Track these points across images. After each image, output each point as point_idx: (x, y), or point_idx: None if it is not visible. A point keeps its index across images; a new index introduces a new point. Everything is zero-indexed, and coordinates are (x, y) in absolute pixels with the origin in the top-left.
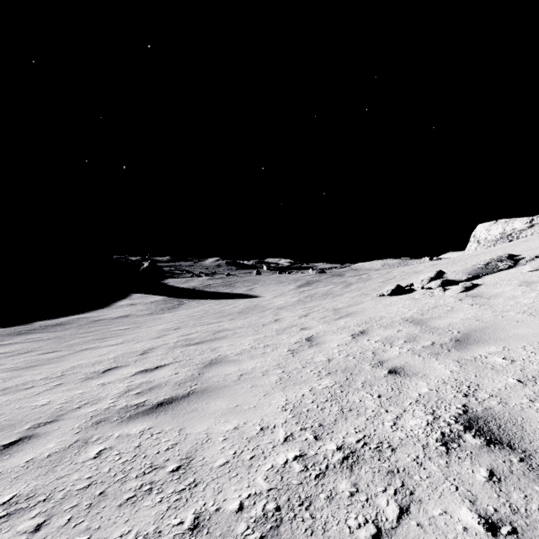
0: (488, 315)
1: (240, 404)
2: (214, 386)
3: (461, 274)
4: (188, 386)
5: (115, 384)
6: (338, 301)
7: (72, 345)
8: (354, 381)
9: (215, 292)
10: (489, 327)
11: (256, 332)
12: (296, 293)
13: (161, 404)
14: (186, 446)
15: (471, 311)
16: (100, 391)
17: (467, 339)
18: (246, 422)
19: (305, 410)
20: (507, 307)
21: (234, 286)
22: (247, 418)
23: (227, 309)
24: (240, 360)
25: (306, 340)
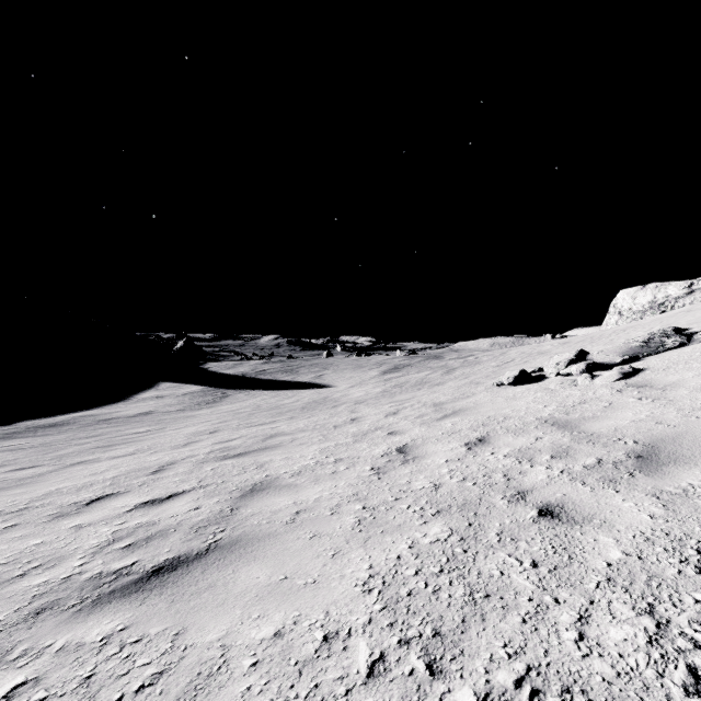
0: (672, 415)
1: (290, 575)
2: (251, 535)
3: (613, 355)
4: (209, 535)
5: (97, 527)
6: (438, 393)
7: (62, 457)
8: (482, 528)
9: (271, 380)
10: (684, 434)
11: (324, 437)
12: (381, 381)
13: (157, 572)
14: (177, 682)
15: (642, 408)
16: (69, 540)
17: (656, 455)
18: (298, 619)
19: (404, 593)
20: (698, 403)
21: (297, 372)
22: (300, 610)
23: (287, 403)
24: (298, 484)
25: (397, 452)
